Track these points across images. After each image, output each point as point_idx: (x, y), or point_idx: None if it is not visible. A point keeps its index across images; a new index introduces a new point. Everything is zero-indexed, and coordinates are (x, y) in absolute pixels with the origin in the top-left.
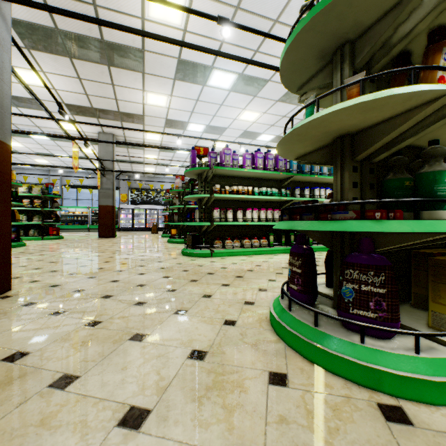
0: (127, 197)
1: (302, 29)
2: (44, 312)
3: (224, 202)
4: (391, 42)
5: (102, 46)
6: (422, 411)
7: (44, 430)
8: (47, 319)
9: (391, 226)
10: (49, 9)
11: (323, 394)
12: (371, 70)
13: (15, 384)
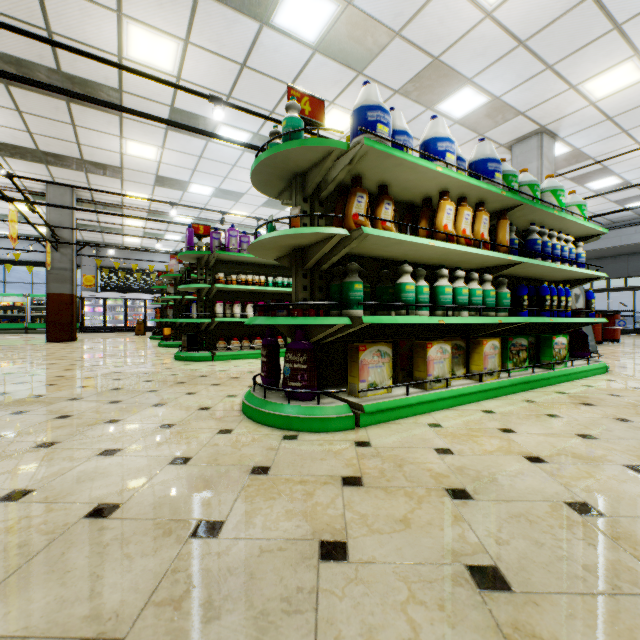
0: (95, 280)
1: (258, 165)
2: (2, 413)
3: (232, 294)
4: (328, 181)
5: (59, 77)
6: (309, 435)
7: (40, 461)
8: (10, 417)
9: (301, 320)
10: (0, 74)
11: (253, 434)
12: (320, 197)
13: (2, 449)
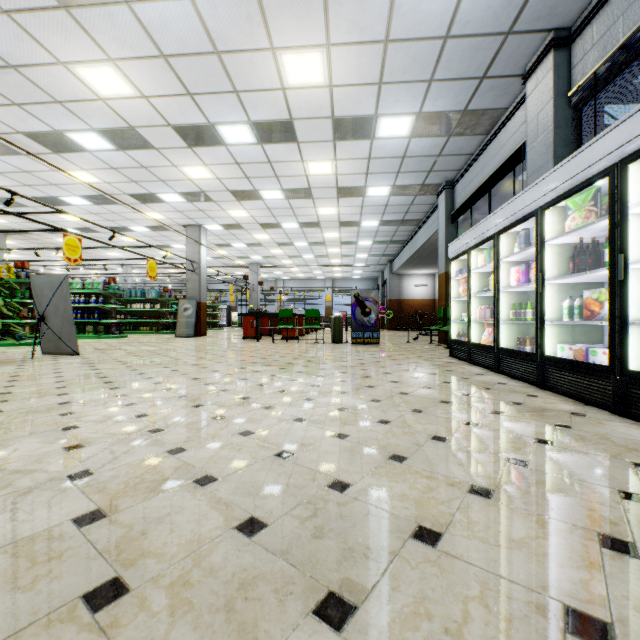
0: None
1: None
2: None
3: None
4: None
5: None
6: None
7: None
8: None
9: None
10: None
11: None
12: None
13: None
